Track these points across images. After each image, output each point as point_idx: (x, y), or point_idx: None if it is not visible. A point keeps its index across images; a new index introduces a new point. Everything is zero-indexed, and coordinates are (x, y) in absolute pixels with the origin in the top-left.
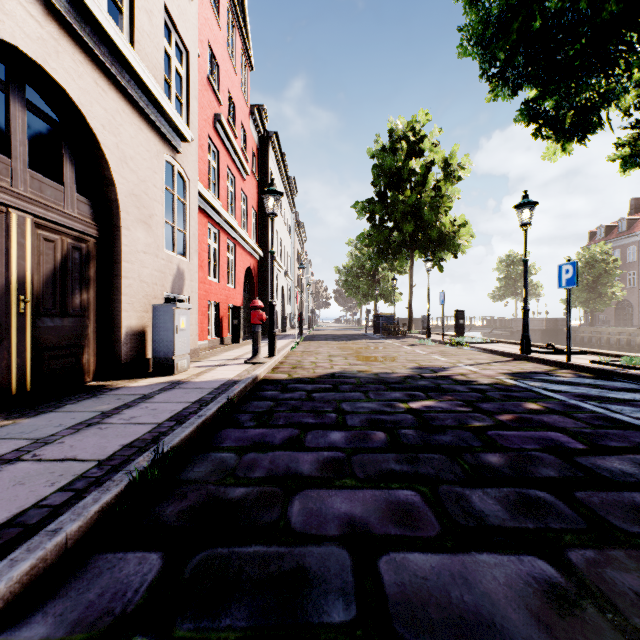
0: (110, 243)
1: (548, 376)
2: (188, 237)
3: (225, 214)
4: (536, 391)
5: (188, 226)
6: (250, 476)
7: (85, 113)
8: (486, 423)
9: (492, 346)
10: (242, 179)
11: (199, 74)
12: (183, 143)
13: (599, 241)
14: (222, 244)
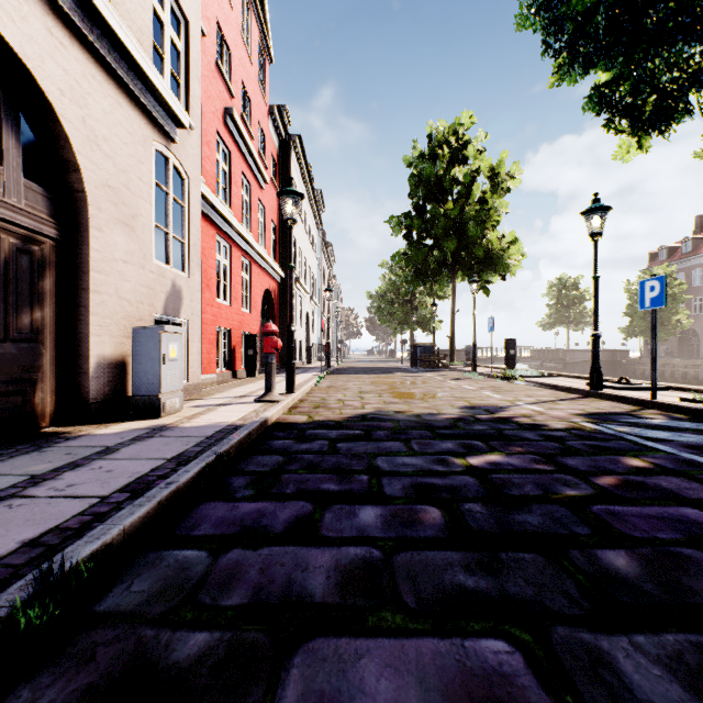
0: (75, 247)
1: (634, 418)
2: (187, 247)
3: (238, 225)
4: (630, 439)
5: (187, 234)
6: (222, 603)
7: (32, 69)
8: (583, 491)
9: (551, 380)
10: (259, 187)
11: (205, 57)
12: (180, 131)
13: (661, 263)
14: (235, 261)
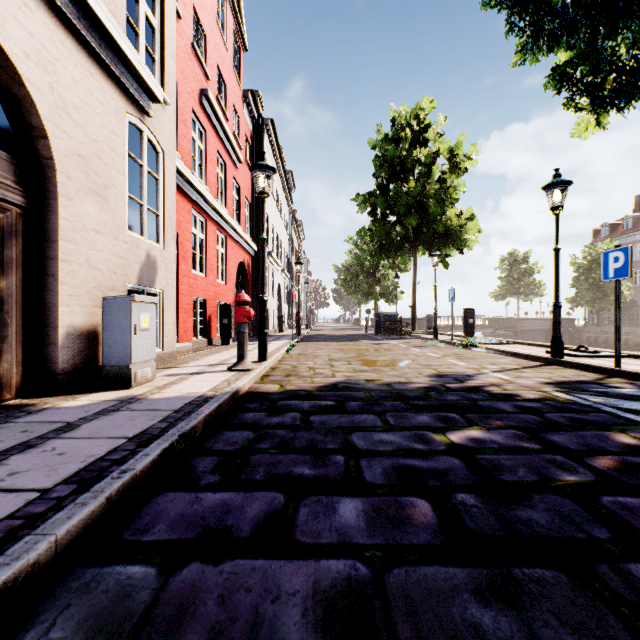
0: (43, 215)
1: (604, 387)
2: (162, 219)
3: (213, 201)
4: (608, 411)
5: (162, 206)
6: None
7: None
8: (583, 476)
9: (511, 348)
10: (234, 166)
11: (181, 39)
12: (155, 106)
13: (603, 239)
14: (210, 235)
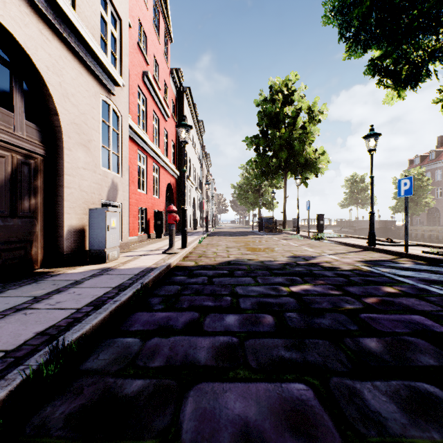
0: (55, 160)
1: (393, 263)
2: (121, 159)
3: (151, 144)
4: (388, 276)
5: (121, 150)
6: (149, 365)
7: (31, 55)
8: (356, 306)
9: (345, 240)
10: (164, 120)
11: (131, 40)
12: (117, 88)
13: (416, 166)
14: (149, 166)
